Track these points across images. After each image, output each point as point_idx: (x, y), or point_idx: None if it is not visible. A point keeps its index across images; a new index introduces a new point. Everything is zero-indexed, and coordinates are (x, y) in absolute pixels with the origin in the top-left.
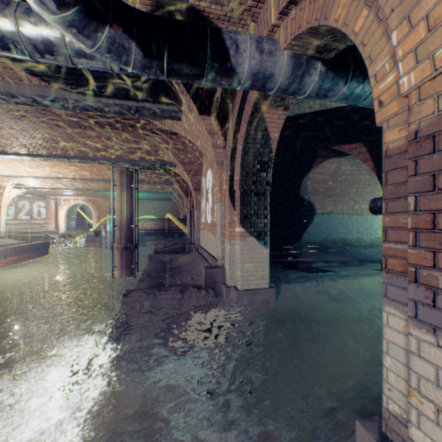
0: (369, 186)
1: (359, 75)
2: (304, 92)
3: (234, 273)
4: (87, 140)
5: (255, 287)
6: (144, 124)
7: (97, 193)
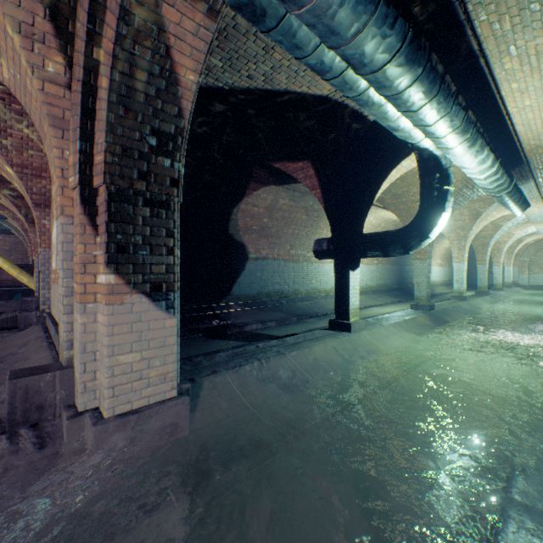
0: (306, 228)
1: None
2: None
3: (95, 379)
4: None
5: (148, 402)
6: None
7: None
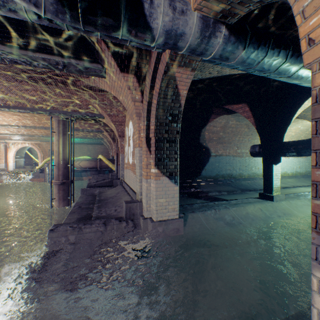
0: (247, 136)
1: (255, 42)
2: (210, 53)
3: (150, 207)
4: (24, 93)
5: (168, 218)
6: (75, 81)
7: (41, 138)
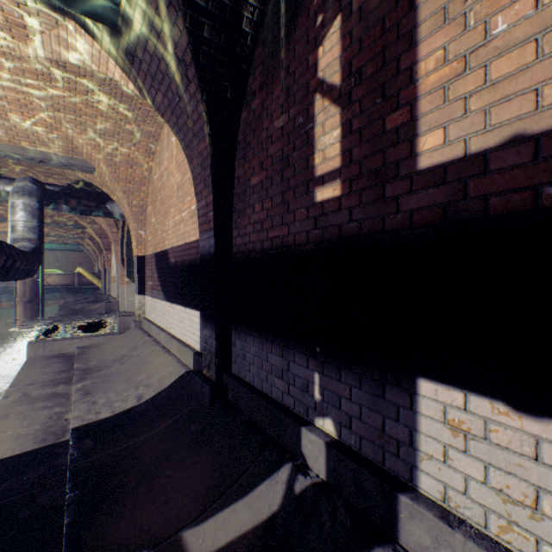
0: None
1: None
2: None
3: (125, 304)
4: None
5: None
6: None
7: None
